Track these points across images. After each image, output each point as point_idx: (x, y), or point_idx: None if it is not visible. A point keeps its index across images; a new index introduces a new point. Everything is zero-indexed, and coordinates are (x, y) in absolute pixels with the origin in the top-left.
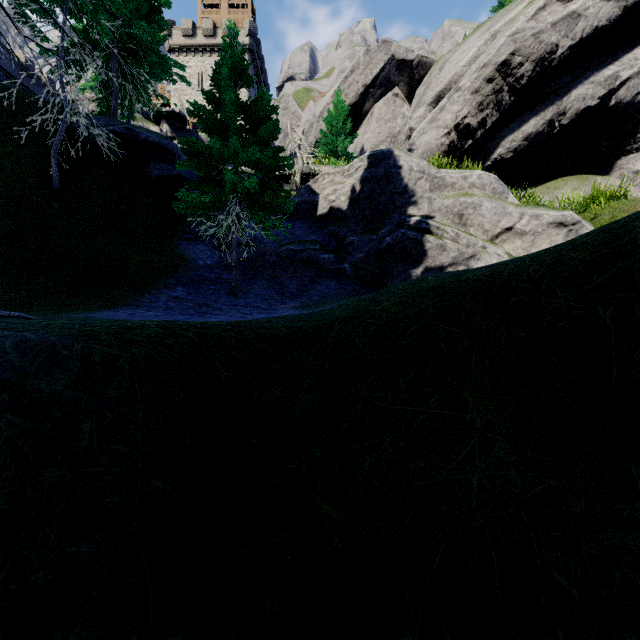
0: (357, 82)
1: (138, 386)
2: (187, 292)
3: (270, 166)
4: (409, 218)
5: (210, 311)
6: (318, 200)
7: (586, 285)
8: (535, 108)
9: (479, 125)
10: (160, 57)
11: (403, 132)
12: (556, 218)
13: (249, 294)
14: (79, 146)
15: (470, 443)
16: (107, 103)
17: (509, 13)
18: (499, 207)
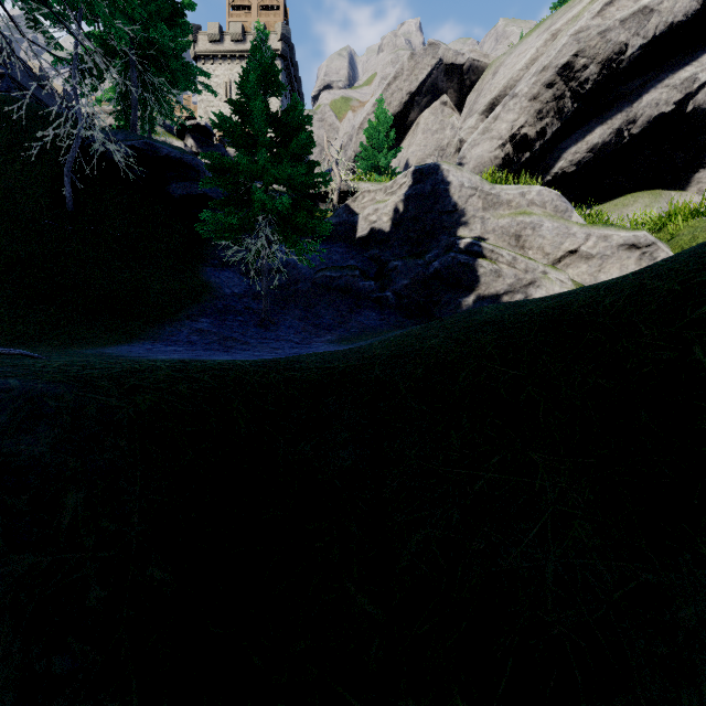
0: (401, 90)
1: (138, 445)
2: (212, 324)
3: (304, 183)
4: (459, 240)
5: (237, 345)
6: (357, 221)
7: (677, 321)
8: (601, 116)
9: (538, 135)
10: (183, 64)
11: (452, 144)
12: (627, 239)
13: (280, 326)
14: (94, 163)
15: (541, 519)
16: (126, 116)
17: (572, 10)
18: (562, 227)
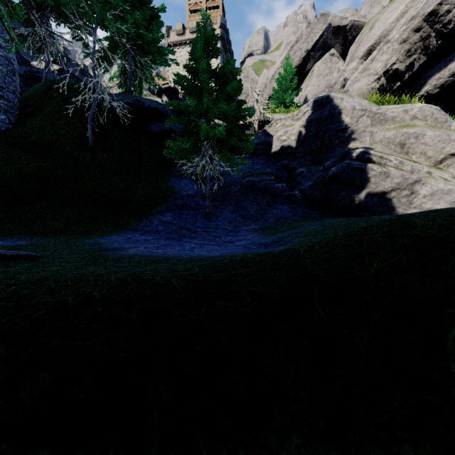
0: (300, 49)
1: None
2: (173, 217)
3: (235, 116)
4: (353, 150)
5: (188, 234)
6: (272, 140)
7: None
8: None
9: (407, 69)
10: (159, 48)
11: (338, 82)
12: None
13: (219, 217)
14: (105, 115)
15: None
16: (125, 85)
17: None
18: (443, 135)
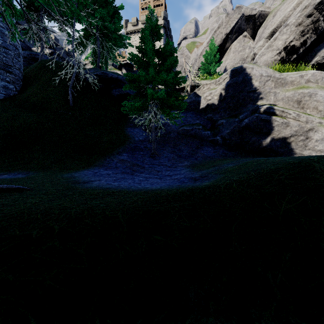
0: (221, 33)
1: None
2: (128, 156)
3: (173, 83)
4: (261, 106)
5: (138, 169)
6: (200, 100)
7: None
8: None
9: (301, 45)
10: (119, 35)
11: (249, 56)
12: None
13: (161, 156)
14: (81, 84)
15: None
16: (96, 62)
17: None
18: None
